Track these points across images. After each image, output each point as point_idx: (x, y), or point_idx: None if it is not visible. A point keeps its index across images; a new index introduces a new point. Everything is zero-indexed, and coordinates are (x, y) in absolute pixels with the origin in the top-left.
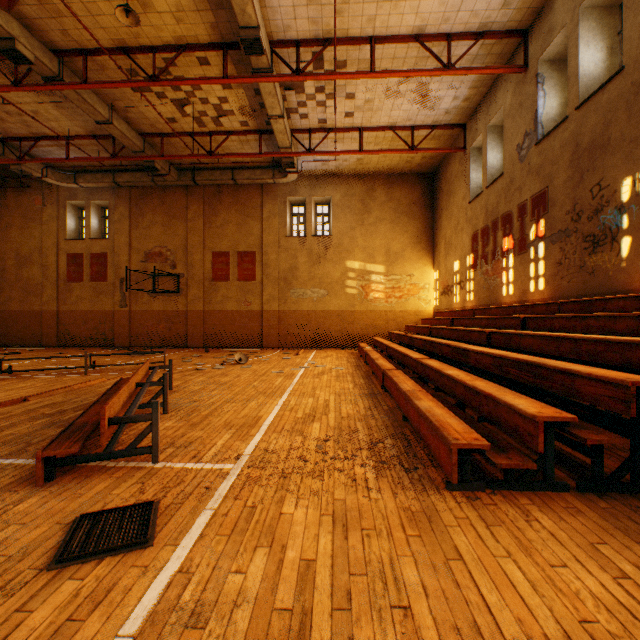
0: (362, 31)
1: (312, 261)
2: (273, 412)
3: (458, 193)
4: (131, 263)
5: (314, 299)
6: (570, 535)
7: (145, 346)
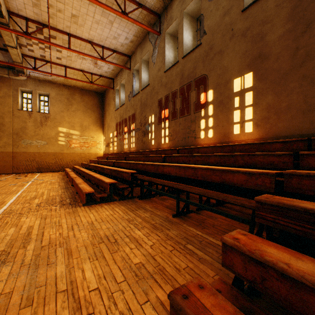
0: (64, 29)
1: (37, 125)
2: (13, 199)
3: (112, 105)
4: None
5: (38, 146)
6: (110, 207)
7: None
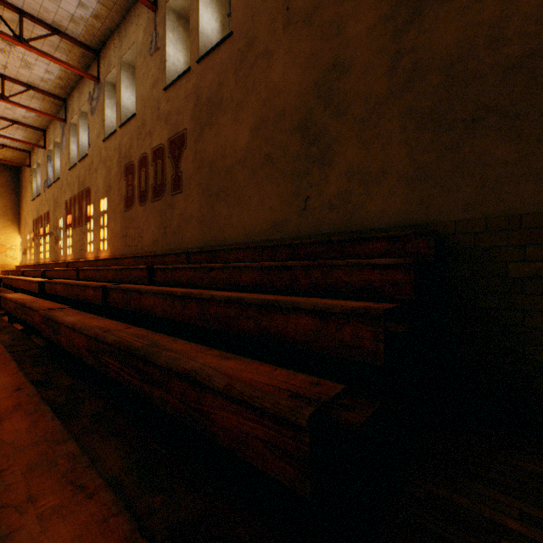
0: None
1: None
2: None
3: (29, 191)
4: None
5: None
6: None
7: None
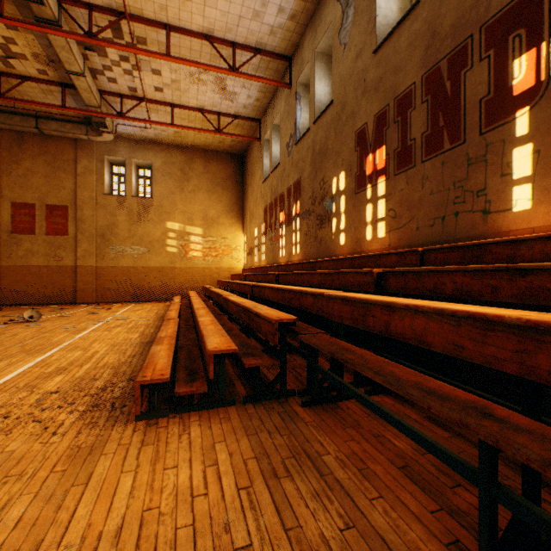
0: (157, 16)
1: (133, 220)
2: (19, 370)
3: (257, 174)
4: None
5: (135, 256)
6: (204, 440)
7: None
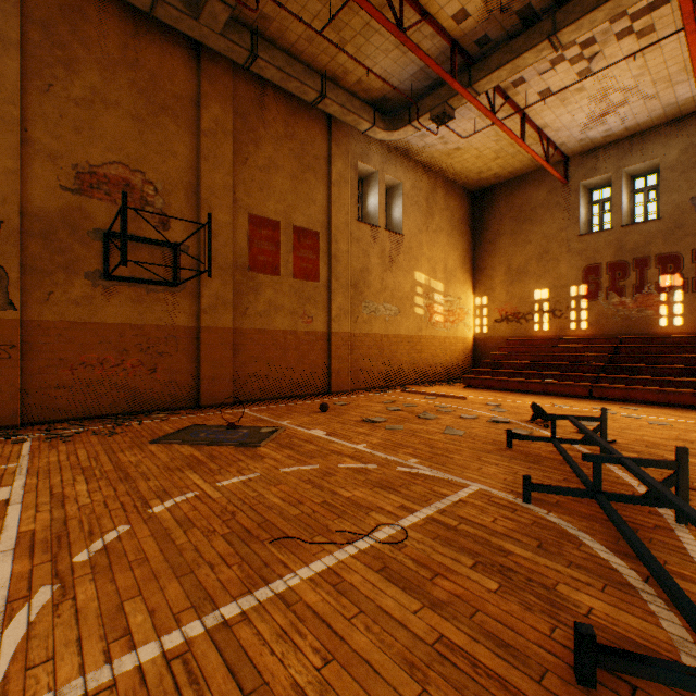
0: None
1: (385, 264)
2: None
3: (548, 222)
4: (23, 183)
5: (387, 318)
6: None
7: (76, 417)
